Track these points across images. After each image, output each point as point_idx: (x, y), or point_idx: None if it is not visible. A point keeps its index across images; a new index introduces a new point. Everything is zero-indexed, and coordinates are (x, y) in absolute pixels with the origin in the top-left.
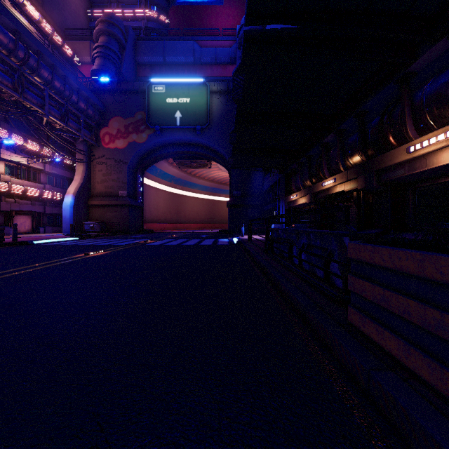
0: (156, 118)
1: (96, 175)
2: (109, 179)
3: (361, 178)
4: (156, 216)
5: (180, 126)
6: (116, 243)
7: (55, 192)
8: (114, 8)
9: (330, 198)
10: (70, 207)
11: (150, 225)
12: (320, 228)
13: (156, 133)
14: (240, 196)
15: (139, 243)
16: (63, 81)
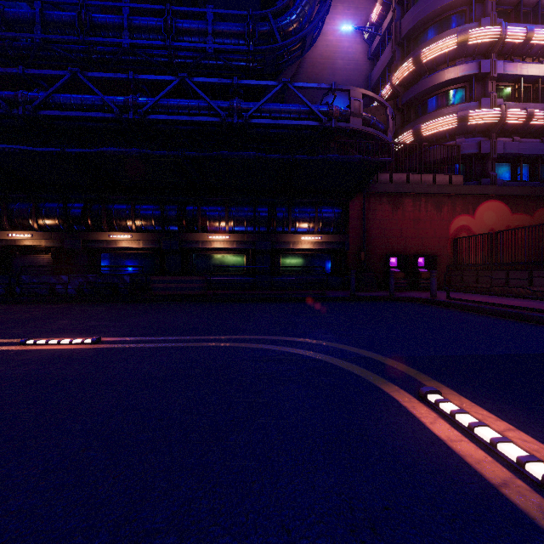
0: None
1: None
2: None
3: (69, 241)
4: None
5: None
6: None
7: None
8: None
9: (8, 248)
10: None
11: None
12: None
13: None
14: None
15: None
16: None
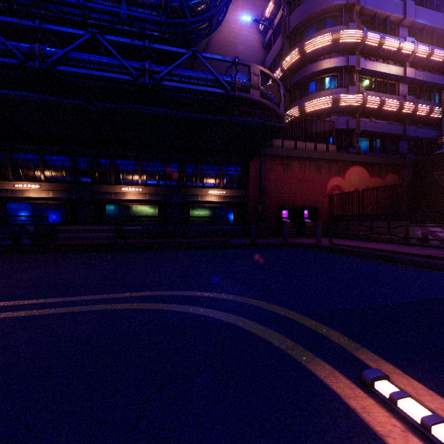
0: None
1: None
2: None
3: None
4: None
5: None
6: None
7: None
8: None
9: None
10: None
11: None
12: None
13: None
14: None
15: None
16: None
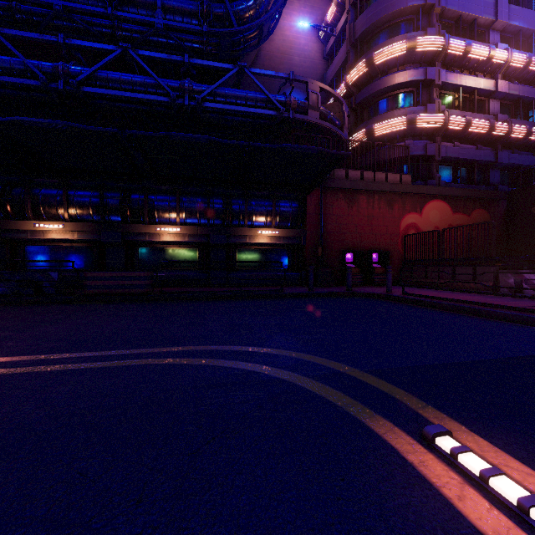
0: None
1: None
2: None
3: None
4: None
5: None
6: None
7: None
8: None
9: None
10: None
11: None
12: None
13: None
14: None
15: None
16: None
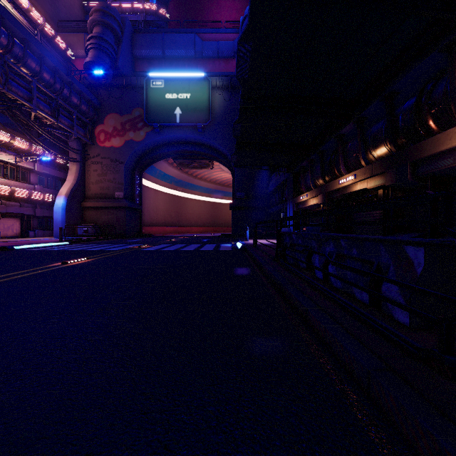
0: (155, 115)
1: (91, 175)
2: (104, 179)
3: (391, 172)
4: (155, 219)
5: (180, 123)
6: (107, 248)
7: (47, 193)
8: (111, 1)
9: (347, 198)
10: (62, 209)
11: (149, 229)
12: (335, 232)
13: (154, 131)
14: (243, 198)
15: (132, 248)
16: (53, 73)
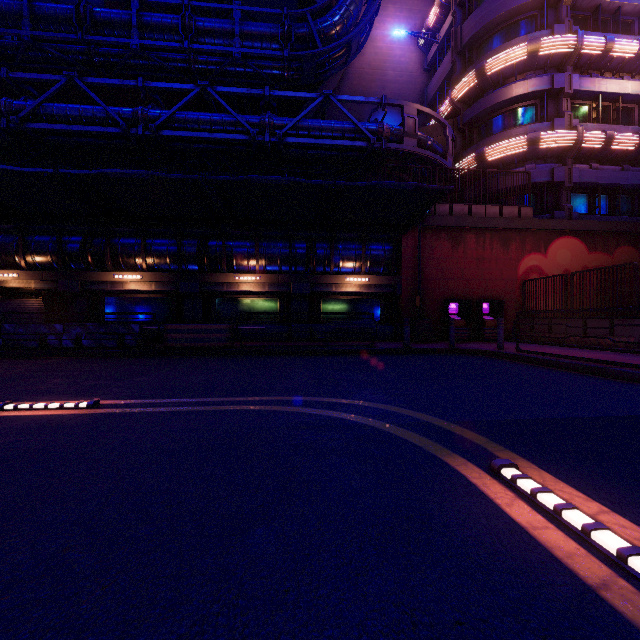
0: None
1: None
2: None
3: (64, 282)
4: None
5: None
6: None
7: None
8: None
9: None
10: None
11: None
12: None
13: None
14: None
15: None
16: None
